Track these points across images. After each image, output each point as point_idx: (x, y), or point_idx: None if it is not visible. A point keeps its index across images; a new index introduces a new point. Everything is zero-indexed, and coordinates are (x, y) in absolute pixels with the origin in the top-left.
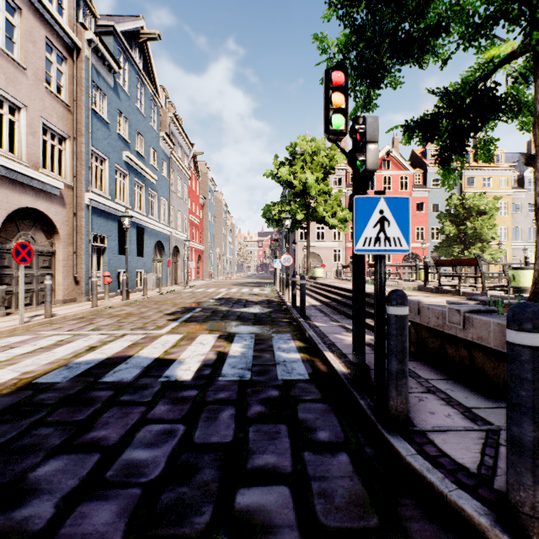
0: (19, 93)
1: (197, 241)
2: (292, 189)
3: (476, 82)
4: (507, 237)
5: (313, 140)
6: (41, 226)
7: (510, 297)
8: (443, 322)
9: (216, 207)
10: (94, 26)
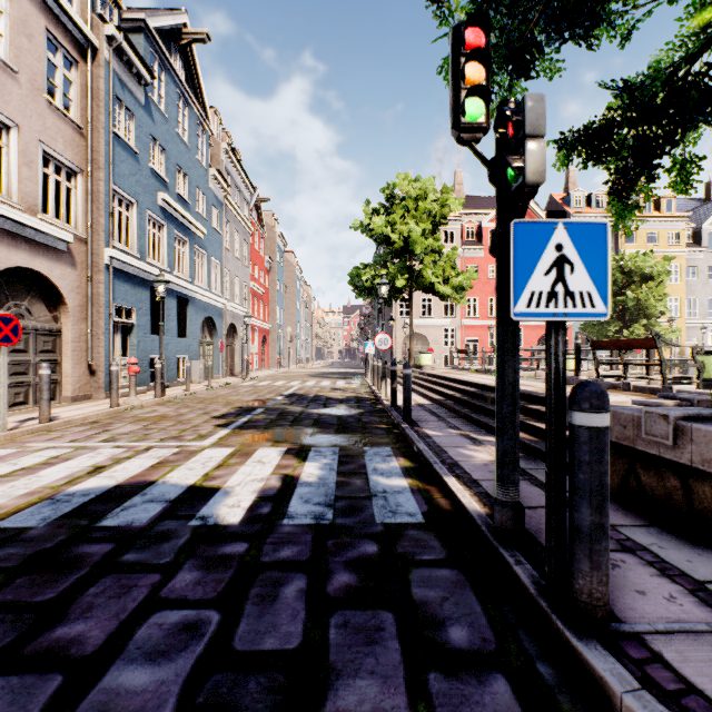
0: (8, 106)
1: (261, 317)
2: (389, 245)
3: (673, 69)
4: (679, 311)
5: (418, 179)
6: (41, 295)
7: (708, 394)
8: (634, 433)
9: (287, 273)
10: (118, 20)
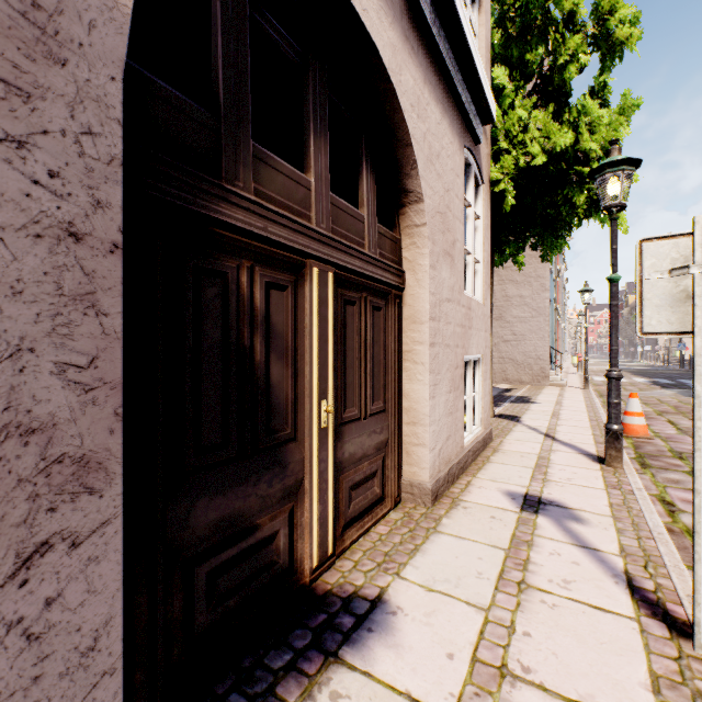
0: None
1: None
2: None
3: None
4: None
5: None
6: None
7: None
8: None
9: None
10: None
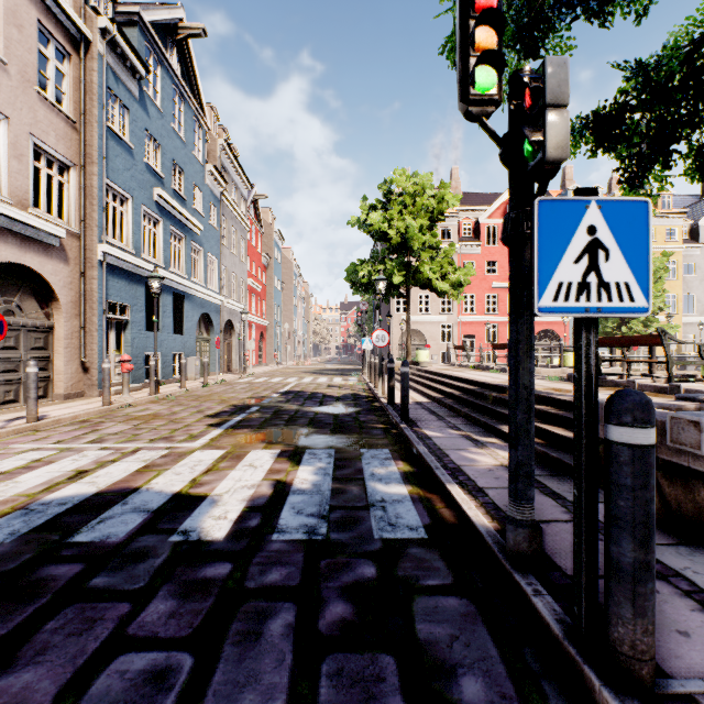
0: None
1: (259, 314)
2: (387, 241)
3: (692, 48)
4: (676, 308)
5: (415, 175)
6: (32, 291)
7: None
8: (658, 440)
9: (285, 269)
10: (112, 13)
